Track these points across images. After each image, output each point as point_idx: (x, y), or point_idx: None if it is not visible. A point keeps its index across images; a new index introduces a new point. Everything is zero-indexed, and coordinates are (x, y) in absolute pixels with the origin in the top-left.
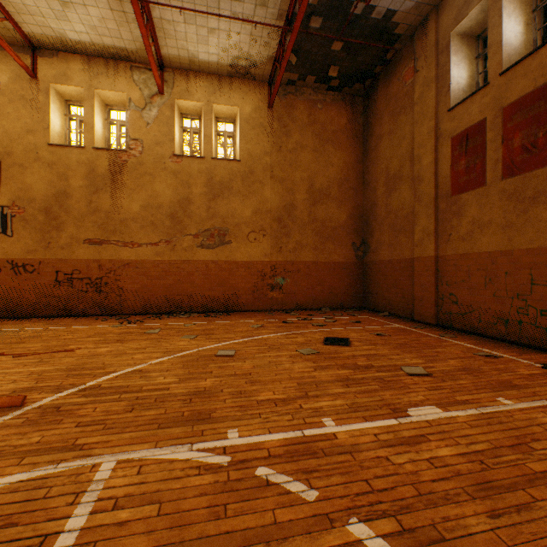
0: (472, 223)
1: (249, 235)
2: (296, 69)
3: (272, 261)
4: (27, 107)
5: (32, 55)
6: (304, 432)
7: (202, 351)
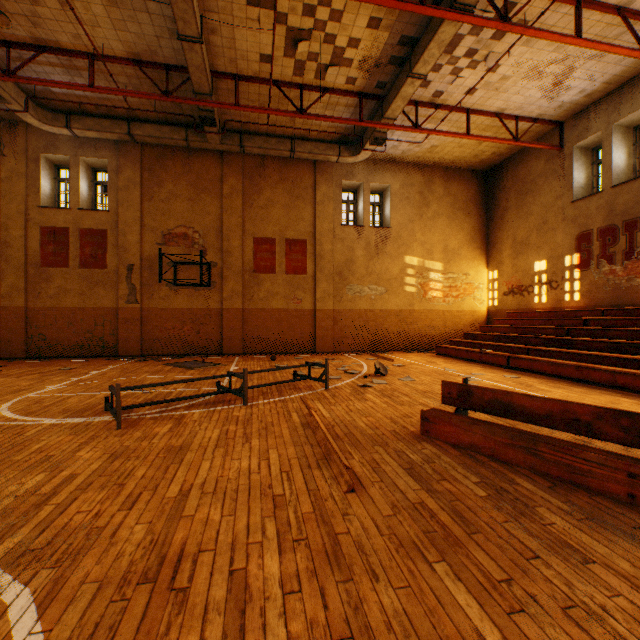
0: (60, 288)
1: None
2: None
3: None
4: None
5: None
6: (72, 380)
7: None
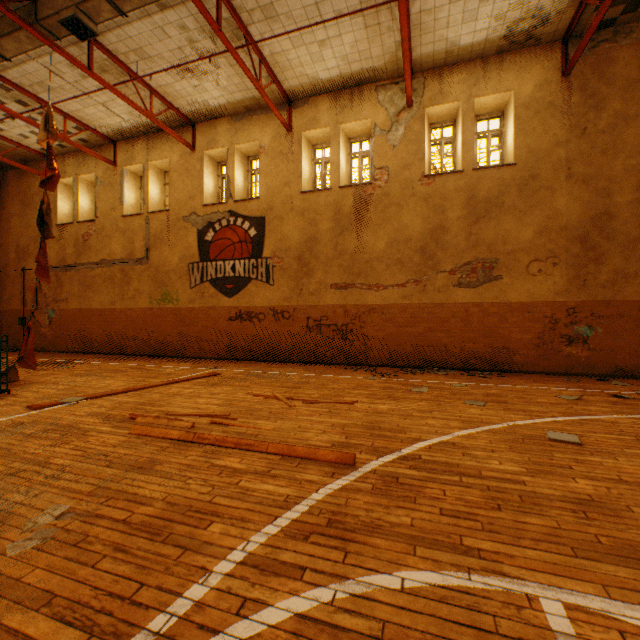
0: None
1: (530, 266)
2: None
3: (568, 301)
4: (284, 161)
5: (288, 109)
6: None
7: (516, 428)
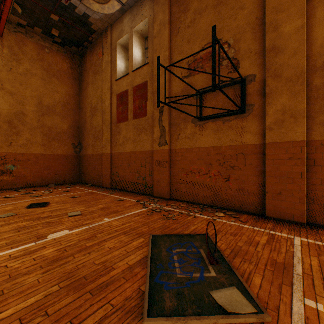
0: (124, 138)
1: None
2: (24, 17)
3: (2, 152)
4: None
5: None
6: None
7: None
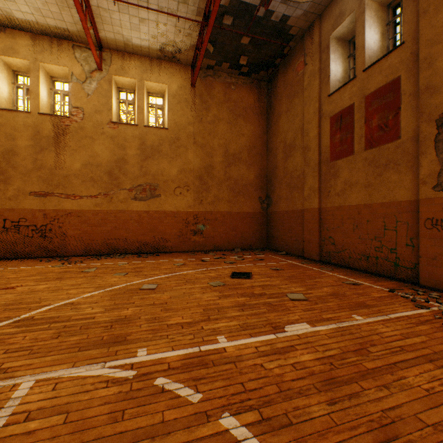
0: (344, 183)
1: (176, 190)
2: (213, 57)
3: (194, 211)
4: None
5: None
6: (201, 348)
7: (129, 286)
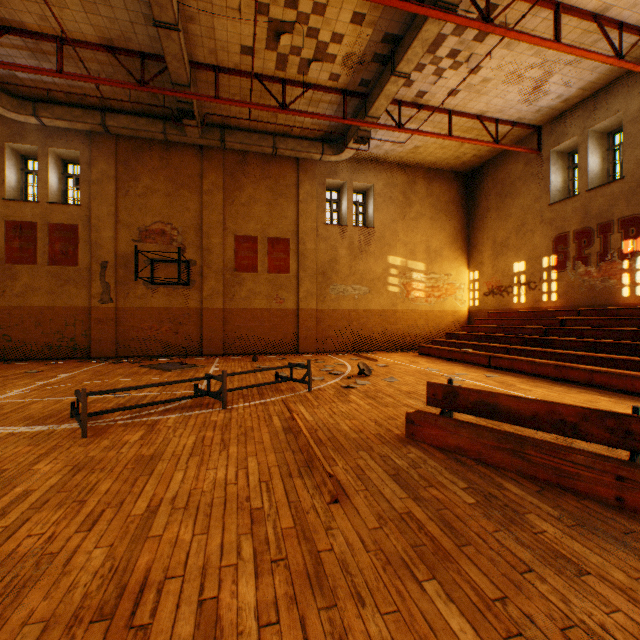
0: (27, 286)
1: None
2: None
3: None
4: None
5: None
6: (38, 384)
7: None
